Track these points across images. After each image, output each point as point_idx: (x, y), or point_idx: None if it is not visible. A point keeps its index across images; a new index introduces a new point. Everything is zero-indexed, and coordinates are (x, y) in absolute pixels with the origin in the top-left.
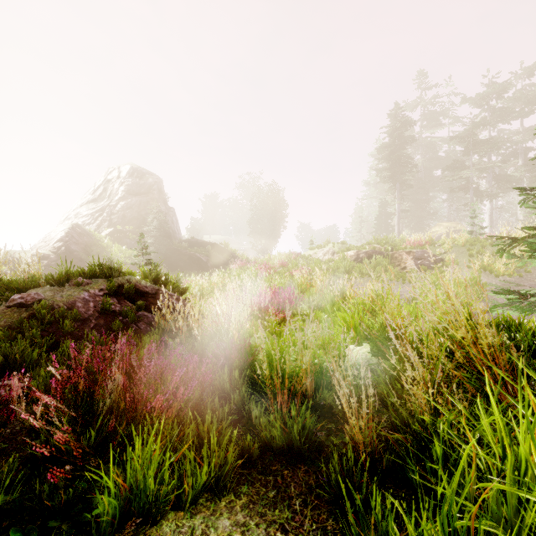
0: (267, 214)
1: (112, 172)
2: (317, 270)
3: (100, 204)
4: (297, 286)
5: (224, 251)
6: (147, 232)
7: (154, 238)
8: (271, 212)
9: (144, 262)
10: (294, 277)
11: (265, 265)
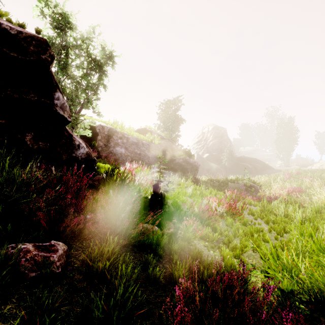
0: (286, 137)
1: (205, 128)
2: (315, 180)
3: (202, 143)
4: (304, 186)
5: (259, 162)
6: (222, 154)
7: (227, 158)
8: (289, 135)
9: (223, 168)
10: (304, 181)
11: (287, 174)
